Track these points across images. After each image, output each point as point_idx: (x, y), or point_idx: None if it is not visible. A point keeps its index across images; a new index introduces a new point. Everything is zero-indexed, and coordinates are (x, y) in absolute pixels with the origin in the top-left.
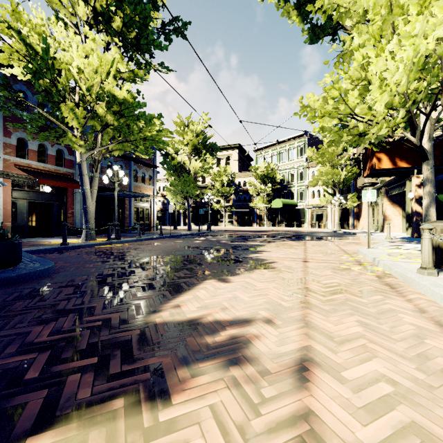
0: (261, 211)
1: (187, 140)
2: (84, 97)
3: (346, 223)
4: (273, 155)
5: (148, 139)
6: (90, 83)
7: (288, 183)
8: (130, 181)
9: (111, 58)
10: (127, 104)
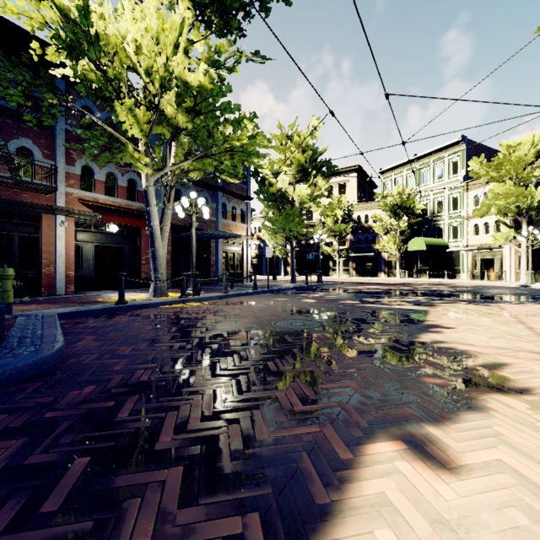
0: (391, 256)
1: (291, 159)
2: (147, 92)
3: (539, 273)
4: (409, 176)
5: (236, 151)
6: (149, 61)
7: (433, 215)
8: (217, 218)
9: (180, 20)
10: (204, 93)
